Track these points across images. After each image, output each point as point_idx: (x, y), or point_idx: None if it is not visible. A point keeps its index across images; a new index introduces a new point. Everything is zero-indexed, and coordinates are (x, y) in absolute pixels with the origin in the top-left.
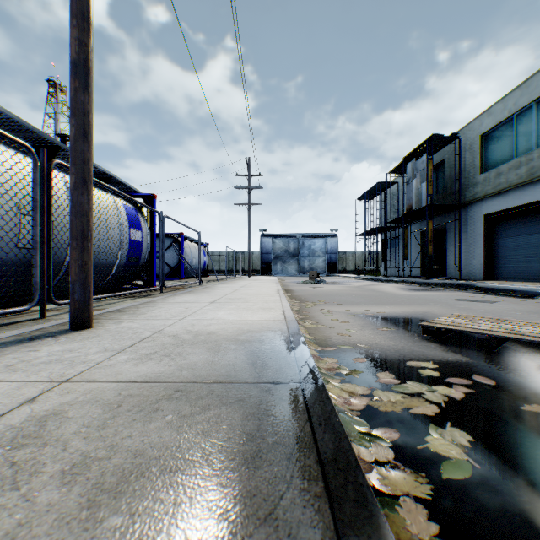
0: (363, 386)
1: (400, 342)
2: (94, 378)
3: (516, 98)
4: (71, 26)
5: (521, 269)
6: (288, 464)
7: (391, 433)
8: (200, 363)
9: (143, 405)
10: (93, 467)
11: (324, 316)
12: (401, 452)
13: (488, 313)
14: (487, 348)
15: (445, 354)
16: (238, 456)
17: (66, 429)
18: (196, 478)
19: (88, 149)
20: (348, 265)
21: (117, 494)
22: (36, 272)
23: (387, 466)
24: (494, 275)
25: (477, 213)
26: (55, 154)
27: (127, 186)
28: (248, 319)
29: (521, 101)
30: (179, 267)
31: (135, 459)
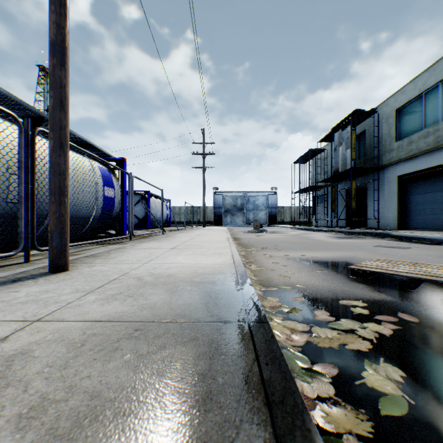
0: (302, 322)
1: (332, 283)
2: (63, 317)
3: (425, 79)
4: (50, 11)
5: (428, 221)
6: (238, 407)
7: (330, 368)
8: (159, 303)
9: (104, 344)
10: (49, 410)
11: (266, 260)
12: (340, 387)
13: (405, 257)
14: (407, 288)
15: (372, 294)
16: (189, 398)
17: (30, 369)
18: (148, 423)
19: (64, 117)
20: (286, 217)
21: (69, 442)
22: (22, 223)
23: (329, 402)
24: (406, 225)
25: (392, 174)
26: (40, 124)
27: (102, 151)
28: (202, 263)
29: (428, 82)
30: (146, 219)
31: (91, 401)
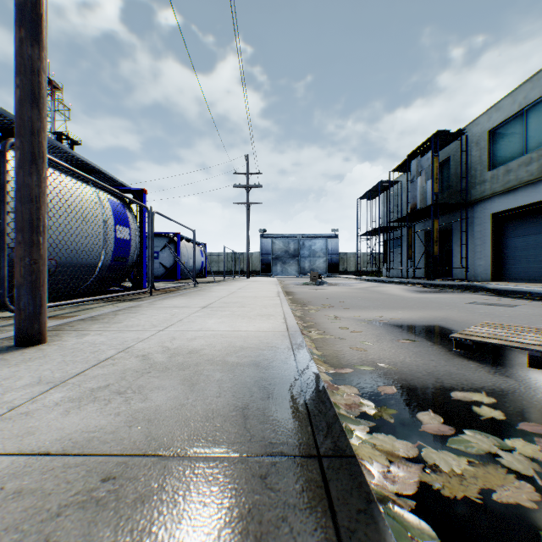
0: (402, 436)
1: (430, 360)
2: None
3: (527, 91)
4: None
5: (531, 270)
6: None
7: None
8: (164, 408)
9: (25, 525)
10: None
11: (331, 324)
12: None
13: (516, 319)
14: None
15: (494, 379)
16: None
17: None
18: None
19: (38, 118)
20: (349, 266)
21: None
22: None
23: None
24: (502, 276)
25: (484, 211)
26: None
27: (113, 178)
28: (242, 330)
29: (531, 95)
30: (175, 268)
31: None
